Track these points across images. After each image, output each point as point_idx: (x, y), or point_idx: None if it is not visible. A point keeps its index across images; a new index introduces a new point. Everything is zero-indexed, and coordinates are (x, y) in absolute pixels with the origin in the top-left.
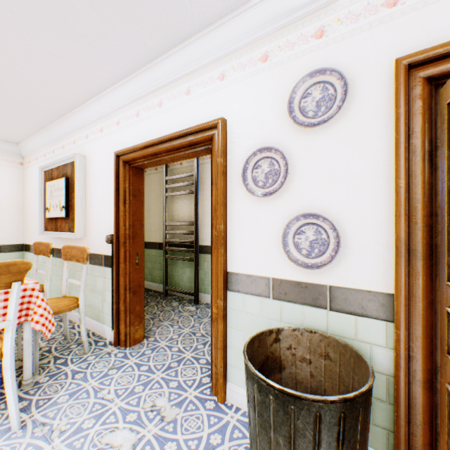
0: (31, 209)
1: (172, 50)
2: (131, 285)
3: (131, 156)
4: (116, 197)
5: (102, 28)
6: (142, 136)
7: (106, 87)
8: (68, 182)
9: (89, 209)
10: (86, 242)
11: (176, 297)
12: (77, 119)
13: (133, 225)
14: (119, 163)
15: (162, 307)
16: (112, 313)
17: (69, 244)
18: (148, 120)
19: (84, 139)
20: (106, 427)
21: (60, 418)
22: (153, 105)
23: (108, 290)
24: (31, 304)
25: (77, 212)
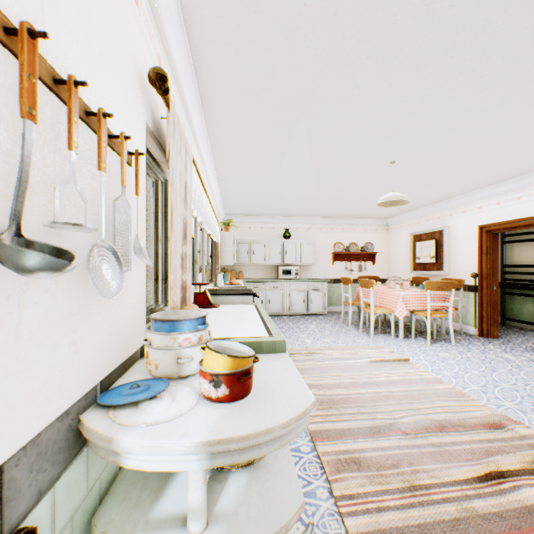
0: (395, 257)
1: (530, 173)
2: (490, 303)
3: (491, 228)
4: (479, 251)
5: (487, 178)
6: (501, 216)
7: (473, 190)
8: (435, 242)
9: (452, 258)
10: (448, 277)
11: (514, 326)
12: (442, 205)
13: (491, 267)
14: (480, 231)
15: (503, 329)
16: (473, 318)
17: (433, 278)
18: (506, 207)
19: (447, 216)
20: (496, 352)
21: (470, 347)
22: (511, 199)
23: (470, 305)
24: (445, 302)
25: (444, 260)
